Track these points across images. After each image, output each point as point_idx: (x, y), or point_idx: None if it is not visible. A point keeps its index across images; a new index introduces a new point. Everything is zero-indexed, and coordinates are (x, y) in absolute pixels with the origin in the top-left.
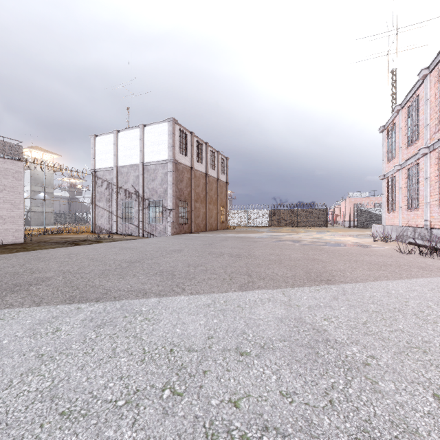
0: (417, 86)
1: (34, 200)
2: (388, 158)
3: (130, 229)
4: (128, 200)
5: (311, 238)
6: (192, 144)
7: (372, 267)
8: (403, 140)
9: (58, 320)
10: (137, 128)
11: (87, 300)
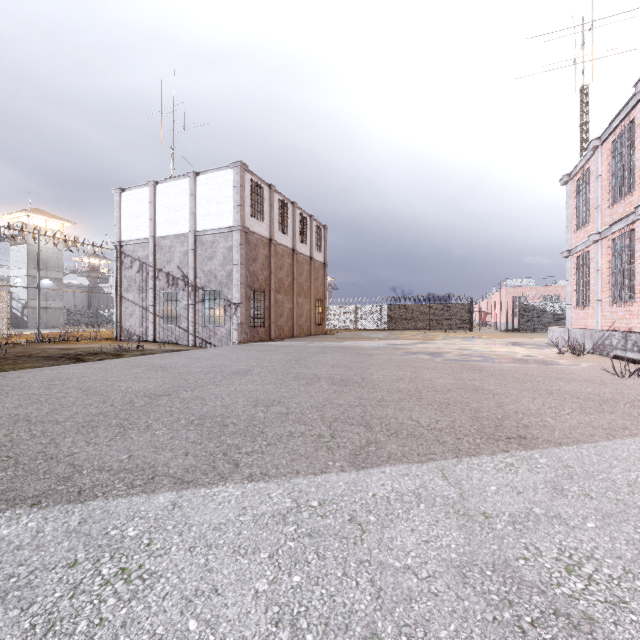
0: (631, 105)
1: (32, 290)
2: (576, 224)
3: (176, 334)
4: (172, 289)
5: (457, 348)
6: (271, 203)
7: (586, 404)
8: (603, 194)
9: None
10: (186, 177)
11: (15, 500)
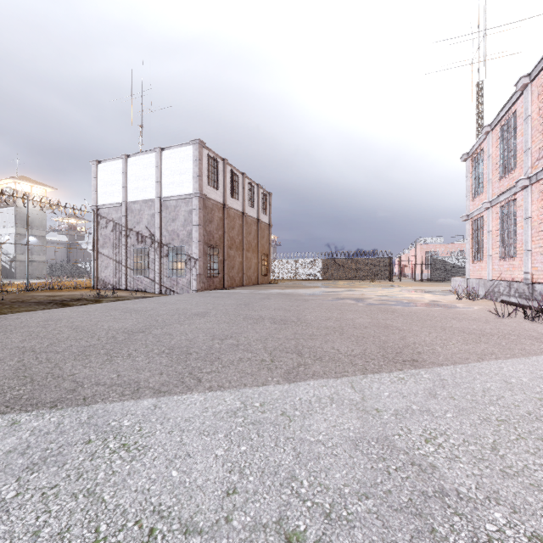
0: (514, 99)
1: (19, 246)
2: (473, 194)
3: (144, 283)
4: (141, 246)
5: (377, 295)
6: (224, 174)
7: (468, 337)
8: (493, 170)
9: None
10: (153, 152)
11: (37, 404)
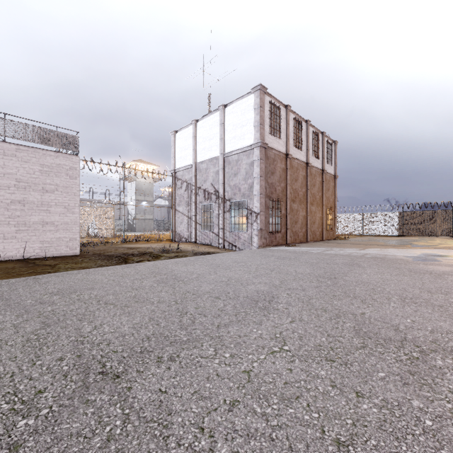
0: None
1: (138, 208)
2: None
3: (210, 238)
4: (207, 202)
5: None
6: (287, 121)
7: None
8: None
9: None
10: (217, 111)
11: None
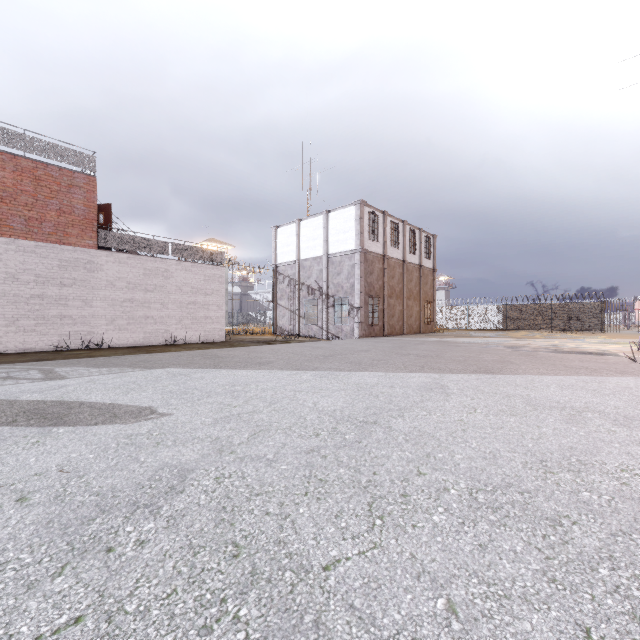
0: None
1: None
2: None
3: (314, 330)
4: (311, 297)
5: (545, 344)
6: (384, 226)
7: (561, 368)
8: None
9: (298, 374)
10: (321, 215)
11: (307, 370)
